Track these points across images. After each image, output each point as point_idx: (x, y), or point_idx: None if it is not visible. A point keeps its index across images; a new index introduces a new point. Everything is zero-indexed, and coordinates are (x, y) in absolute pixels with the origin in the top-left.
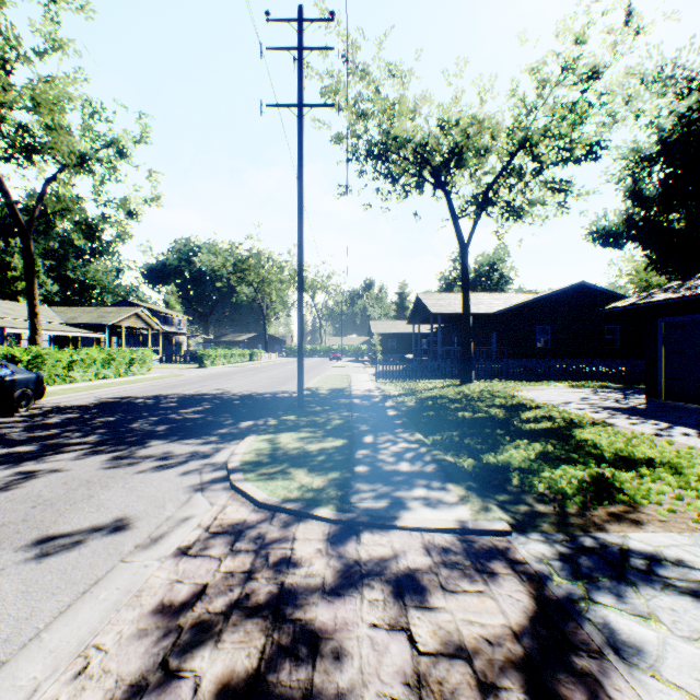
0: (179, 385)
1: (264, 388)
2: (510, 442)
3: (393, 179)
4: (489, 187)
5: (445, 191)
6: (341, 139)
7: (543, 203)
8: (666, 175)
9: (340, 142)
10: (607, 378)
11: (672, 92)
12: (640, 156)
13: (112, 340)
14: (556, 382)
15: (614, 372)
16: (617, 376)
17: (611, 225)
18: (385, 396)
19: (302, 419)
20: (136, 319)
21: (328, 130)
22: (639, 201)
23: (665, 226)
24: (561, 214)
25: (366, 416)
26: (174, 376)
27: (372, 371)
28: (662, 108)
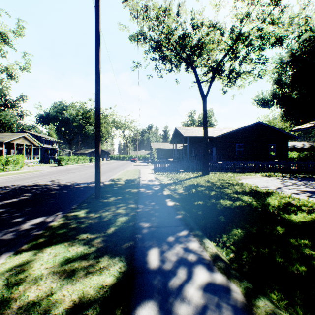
0: (30, 177)
1: (84, 179)
2: (314, 252)
3: (164, 59)
4: (219, 63)
5: (193, 67)
6: (135, 37)
7: (249, 72)
8: (294, 72)
9: (134, 39)
10: (276, 171)
11: (297, 31)
12: (282, 63)
13: (10, 151)
14: (252, 173)
15: (279, 167)
16: (281, 169)
17: (266, 97)
18: (162, 185)
19: (89, 215)
20: (23, 140)
21: (128, 32)
22: (280, 85)
23: (292, 97)
24: (257, 81)
25: (150, 208)
26: (34, 171)
27: (152, 167)
28: (292, 39)
